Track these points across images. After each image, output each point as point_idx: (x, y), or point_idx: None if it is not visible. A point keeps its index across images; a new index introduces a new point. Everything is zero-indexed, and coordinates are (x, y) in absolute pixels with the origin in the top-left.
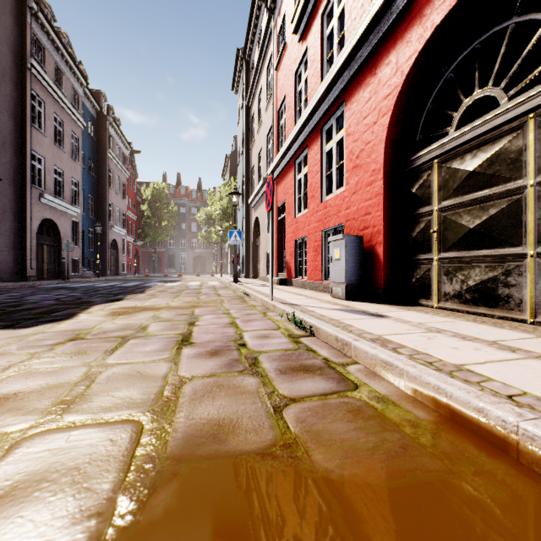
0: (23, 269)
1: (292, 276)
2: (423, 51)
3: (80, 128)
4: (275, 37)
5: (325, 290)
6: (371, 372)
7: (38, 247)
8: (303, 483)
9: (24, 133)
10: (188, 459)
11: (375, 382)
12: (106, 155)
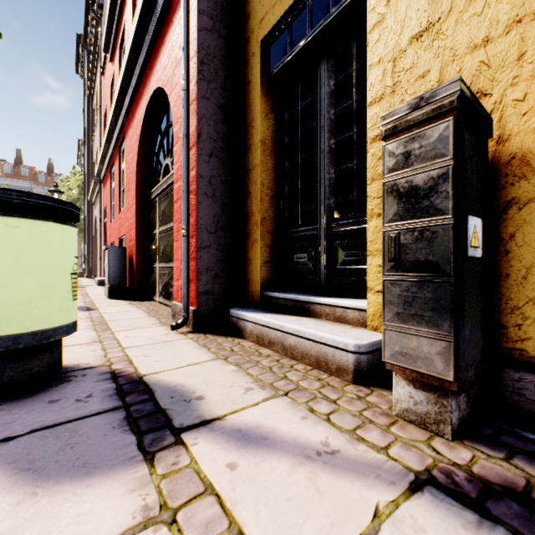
0: None
1: None
2: (147, 119)
3: None
4: None
5: None
6: None
7: None
8: None
9: None
10: None
11: None
12: None
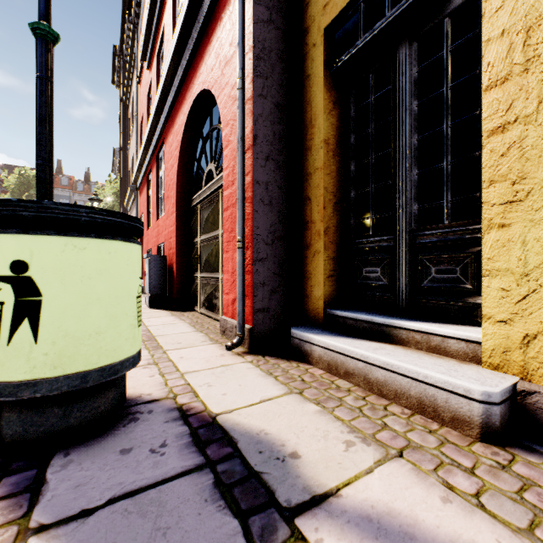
0: None
1: None
2: (188, 124)
3: None
4: (139, 52)
5: None
6: None
7: None
8: None
9: None
10: None
11: None
12: None
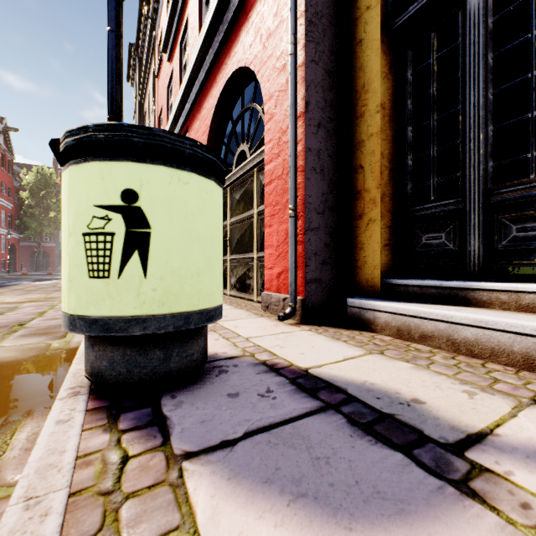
0: None
1: None
2: (218, 107)
3: None
4: (157, 46)
5: None
6: None
7: None
8: None
9: None
10: None
11: (81, 336)
12: None
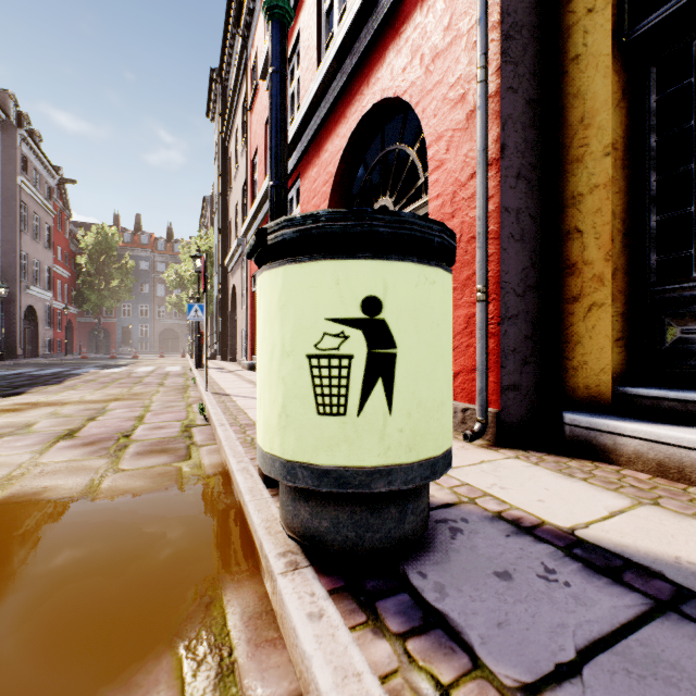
0: None
1: None
2: (348, 149)
3: None
4: (250, 71)
5: None
6: (217, 449)
7: None
8: (77, 506)
9: None
10: (4, 504)
11: (209, 456)
12: (17, 185)
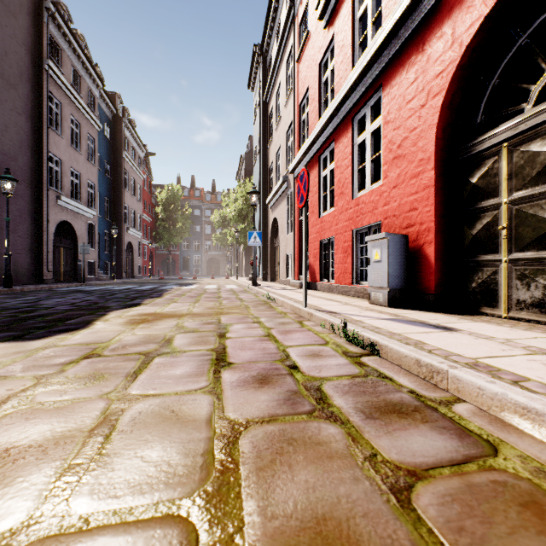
0: (40, 271)
1: (316, 280)
2: (491, 15)
3: (96, 130)
4: (297, 28)
5: (358, 295)
6: (493, 417)
7: (55, 249)
8: None
9: (42, 134)
10: None
11: (515, 438)
12: (122, 158)
